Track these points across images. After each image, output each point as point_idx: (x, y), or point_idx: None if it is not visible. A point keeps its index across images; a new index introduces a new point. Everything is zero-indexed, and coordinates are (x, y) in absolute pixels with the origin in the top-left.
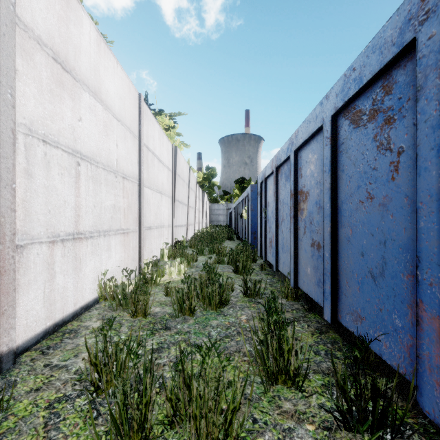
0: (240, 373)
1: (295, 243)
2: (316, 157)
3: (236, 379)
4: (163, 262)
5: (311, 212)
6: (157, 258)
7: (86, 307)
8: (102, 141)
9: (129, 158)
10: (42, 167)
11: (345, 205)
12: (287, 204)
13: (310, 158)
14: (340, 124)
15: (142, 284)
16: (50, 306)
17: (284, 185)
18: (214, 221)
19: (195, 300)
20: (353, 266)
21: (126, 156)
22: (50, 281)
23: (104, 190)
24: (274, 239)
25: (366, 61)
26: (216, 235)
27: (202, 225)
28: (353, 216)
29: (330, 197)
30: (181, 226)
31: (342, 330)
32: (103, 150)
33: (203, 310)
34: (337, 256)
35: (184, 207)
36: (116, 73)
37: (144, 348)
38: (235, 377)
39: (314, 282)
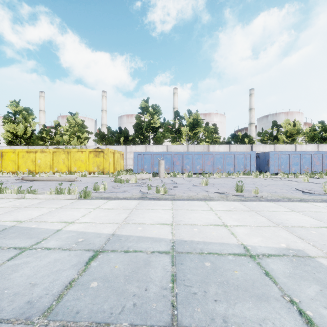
0: None
1: None
2: None
3: None
4: None
5: None
6: None
7: None
8: None
9: None
10: None
11: None
12: None
13: None
14: None
15: None
16: None
17: None
18: None
19: None
20: None
21: None
22: None
23: None
24: None
25: None
26: None
27: None
28: None
29: None
30: None
31: None
32: None
33: None
34: None
35: None
36: (310, 146)
37: None
38: None
39: None
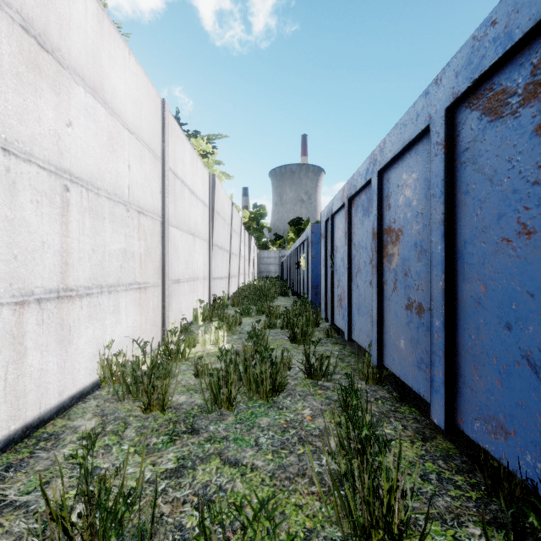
0: (306, 520)
1: (380, 303)
2: (415, 176)
3: (300, 533)
4: (197, 327)
5: (405, 258)
6: (187, 321)
7: (79, 396)
8: (106, 159)
9: (148, 186)
10: (1, 189)
11: (471, 246)
12: (366, 248)
13: (404, 179)
14: (461, 120)
15: (165, 358)
16: (17, 401)
17: (362, 222)
18: (264, 272)
19: (236, 388)
20: (487, 344)
21: (143, 183)
22: (17, 362)
23: (108, 228)
24: (346, 297)
25: (520, 1)
26: (266, 290)
27: (248, 277)
28: (489, 263)
29: (443, 235)
30: (221, 278)
31: (459, 437)
32: (107, 172)
33: (248, 400)
34: (455, 326)
35: (225, 254)
36: (128, 67)
37: (155, 469)
38: (299, 527)
39: (412, 361)
